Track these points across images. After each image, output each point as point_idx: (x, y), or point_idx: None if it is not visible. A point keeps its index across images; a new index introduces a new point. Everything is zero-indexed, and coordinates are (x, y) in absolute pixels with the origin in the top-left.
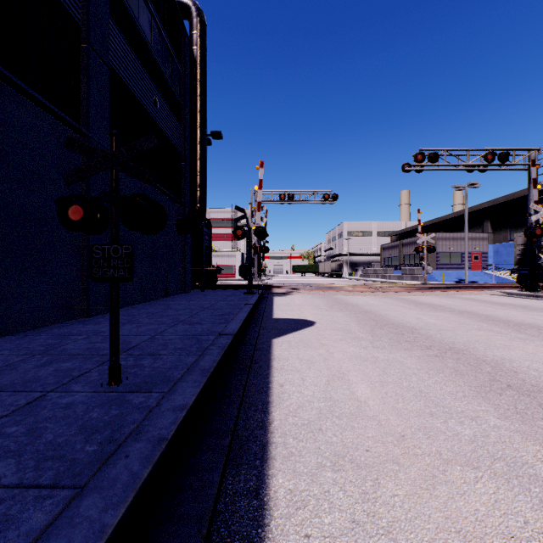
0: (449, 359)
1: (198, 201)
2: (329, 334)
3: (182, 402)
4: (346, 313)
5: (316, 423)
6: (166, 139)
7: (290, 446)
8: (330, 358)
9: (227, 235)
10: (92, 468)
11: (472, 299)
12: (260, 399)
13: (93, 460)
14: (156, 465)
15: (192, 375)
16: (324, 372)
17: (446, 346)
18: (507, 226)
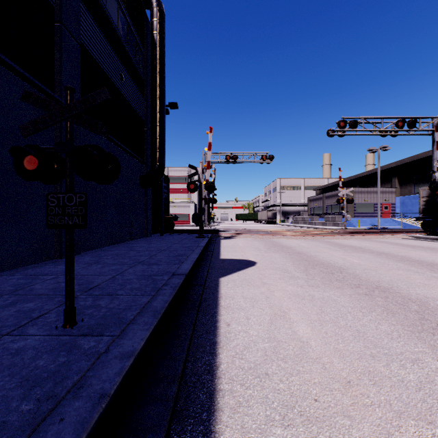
0: (378, 297)
1: (158, 160)
2: (269, 273)
3: (131, 348)
4: (282, 254)
5: (262, 367)
6: (131, 108)
7: (237, 395)
8: (271, 296)
9: (183, 189)
10: (21, 436)
11: (386, 241)
12: (207, 339)
13: (25, 424)
14: (92, 431)
15: (143, 317)
16: (267, 311)
17: (373, 285)
18: (412, 181)
